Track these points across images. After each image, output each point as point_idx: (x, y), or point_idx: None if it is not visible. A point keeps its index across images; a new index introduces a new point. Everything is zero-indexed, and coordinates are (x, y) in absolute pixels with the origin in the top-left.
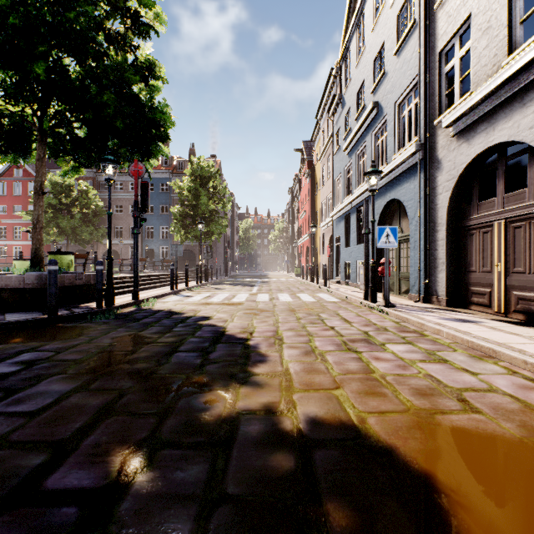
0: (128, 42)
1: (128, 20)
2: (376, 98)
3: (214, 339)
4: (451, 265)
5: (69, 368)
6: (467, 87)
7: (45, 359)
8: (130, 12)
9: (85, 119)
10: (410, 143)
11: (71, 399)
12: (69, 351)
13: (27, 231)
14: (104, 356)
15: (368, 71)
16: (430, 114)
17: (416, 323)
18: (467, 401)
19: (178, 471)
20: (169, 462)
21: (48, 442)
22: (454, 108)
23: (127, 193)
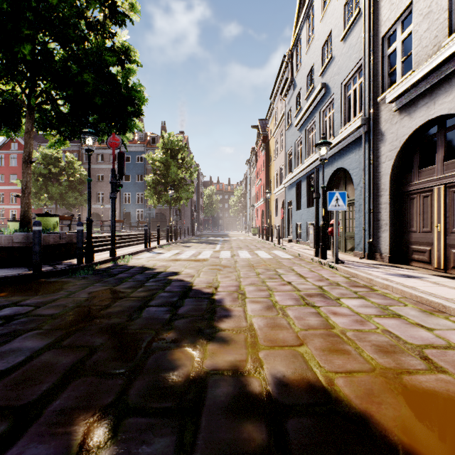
0: (107, 30)
1: (106, 9)
2: (324, 79)
3: (182, 293)
4: (393, 226)
5: (45, 323)
6: (407, 68)
7: (24, 314)
8: (108, 3)
9: (68, 96)
10: (355, 118)
11: (42, 357)
12: (48, 306)
13: (16, 196)
14: (80, 311)
15: (317, 56)
16: (374, 92)
17: (365, 278)
18: (430, 359)
19: (144, 446)
20: (135, 433)
21: (12, 408)
22: (396, 86)
23: (107, 164)
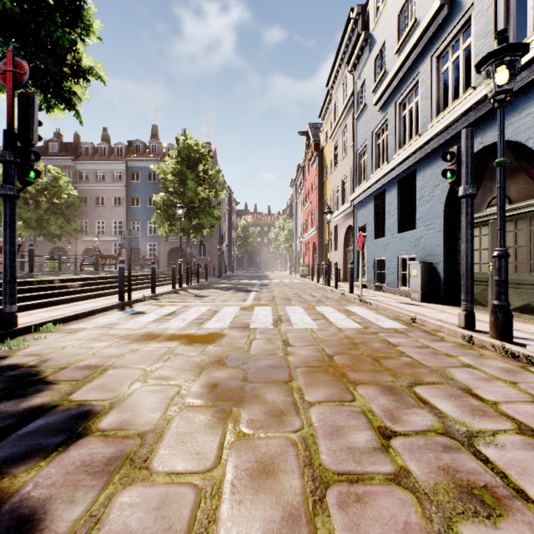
0: None
1: None
2: None
3: None
4: None
5: None
6: None
7: None
8: None
9: None
10: None
11: None
12: None
13: None
14: None
15: None
16: None
17: None
18: None
19: None
20: None
21: None
22: None
23: (109, 184)
